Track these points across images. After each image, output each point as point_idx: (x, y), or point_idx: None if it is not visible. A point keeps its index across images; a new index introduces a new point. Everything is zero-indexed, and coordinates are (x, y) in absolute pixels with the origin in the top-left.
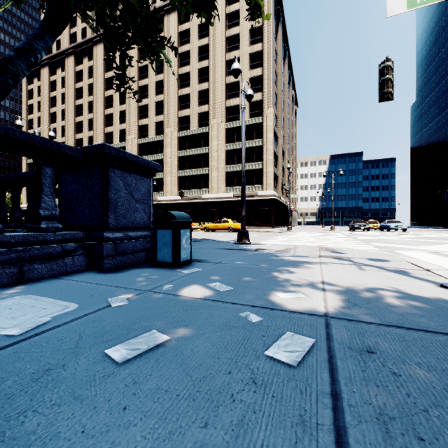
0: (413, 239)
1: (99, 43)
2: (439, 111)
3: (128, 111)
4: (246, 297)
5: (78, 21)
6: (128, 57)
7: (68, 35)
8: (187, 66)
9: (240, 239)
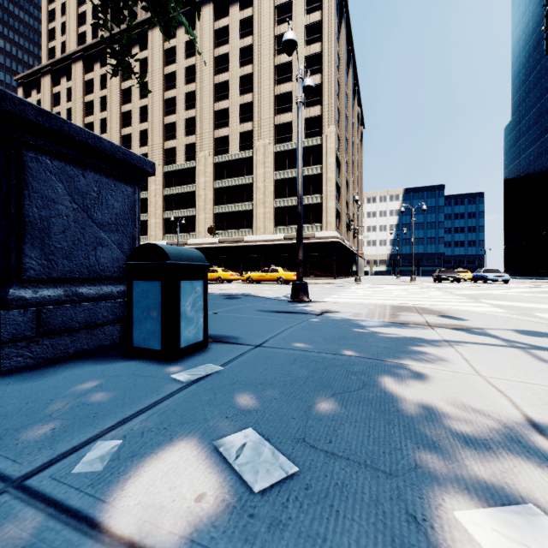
0: (534, 294)
1: (113, 45)
2: (541, 133)
3: (151, 131)
4: (348, 543)
5: (87, 17)
6: (151, 62)
7: (75, 35)
8: (226, 72)
9: (295, 295)
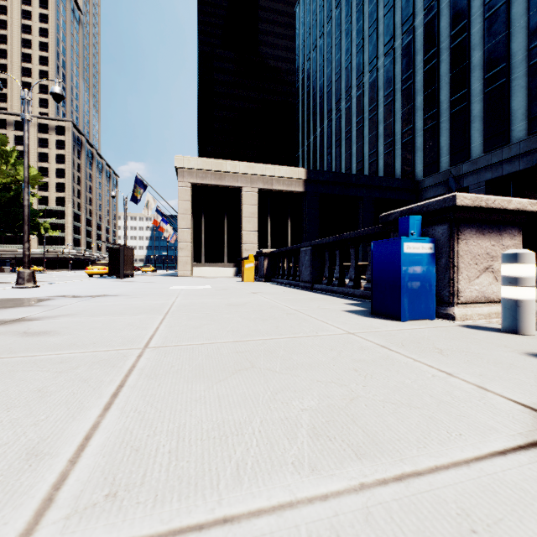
0: None
1: None
2: None
3: None
4: None
5: None
6: None
7: None
8: None
9: None
